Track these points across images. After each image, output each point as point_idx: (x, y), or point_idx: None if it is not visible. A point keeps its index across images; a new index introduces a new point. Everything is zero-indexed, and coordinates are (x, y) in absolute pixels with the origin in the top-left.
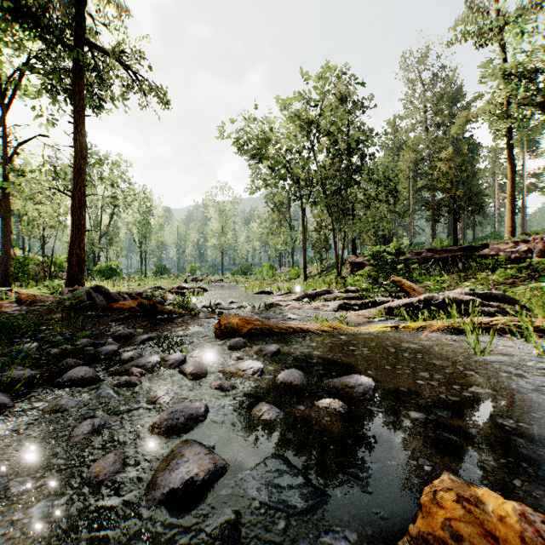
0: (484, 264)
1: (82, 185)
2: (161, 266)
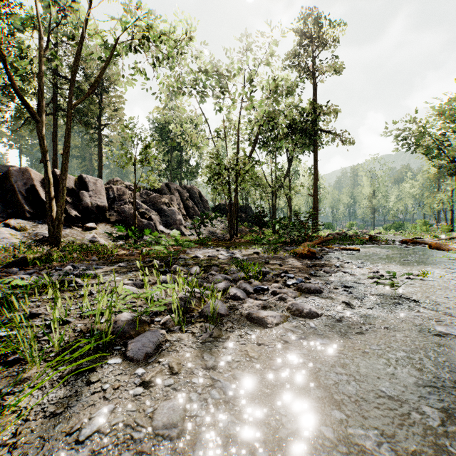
0: None
1: (317, 191)
2: (328, 224)
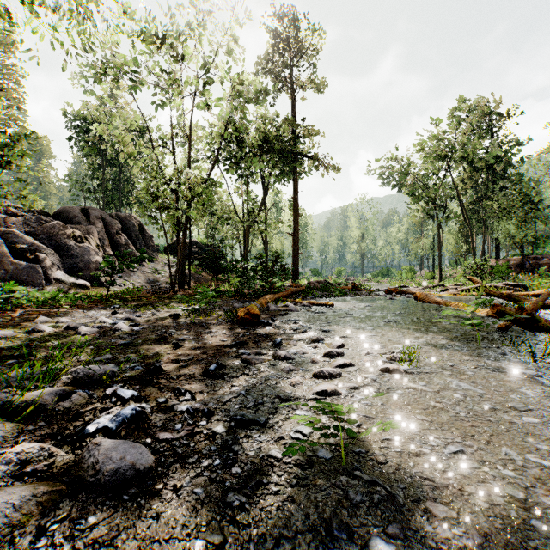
0: None
1: (298, 229)
2: (315, 270)
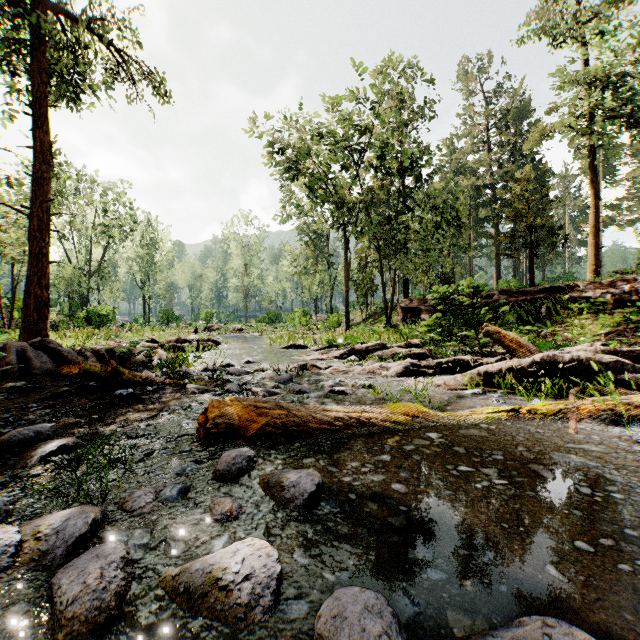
0: (575, 309)
1: (44, 199)
2: (168, 313)
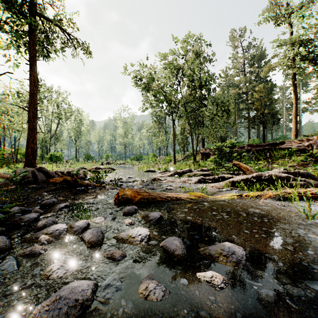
0: (282, 153)
1: (34, 103)
2: (88, 155)
